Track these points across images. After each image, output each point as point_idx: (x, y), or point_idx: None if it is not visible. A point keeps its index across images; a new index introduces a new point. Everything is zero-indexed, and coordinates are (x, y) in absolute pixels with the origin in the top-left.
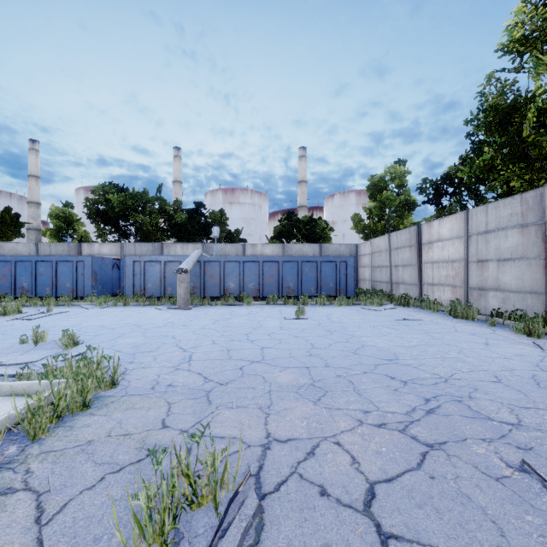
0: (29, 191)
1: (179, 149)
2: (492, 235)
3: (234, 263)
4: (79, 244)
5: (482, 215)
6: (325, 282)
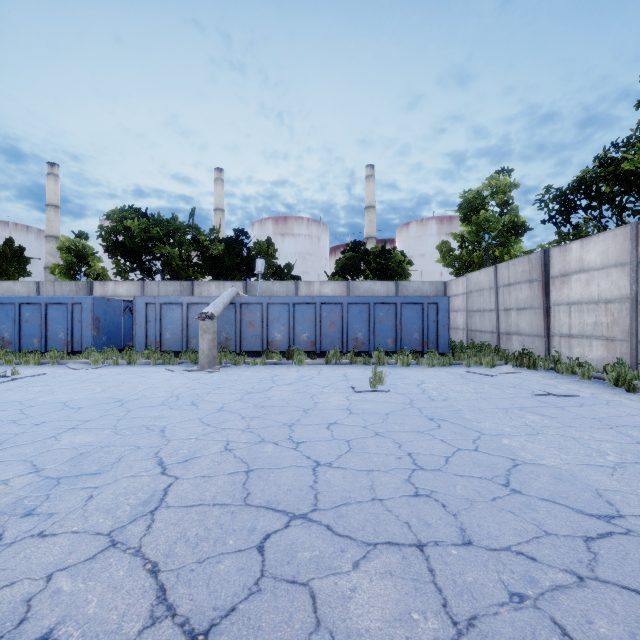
0: (47, 224)
1: (222, 170)
2: None
3: (281, 306)
4: (90, 282)
5: None
6: (407, 332)
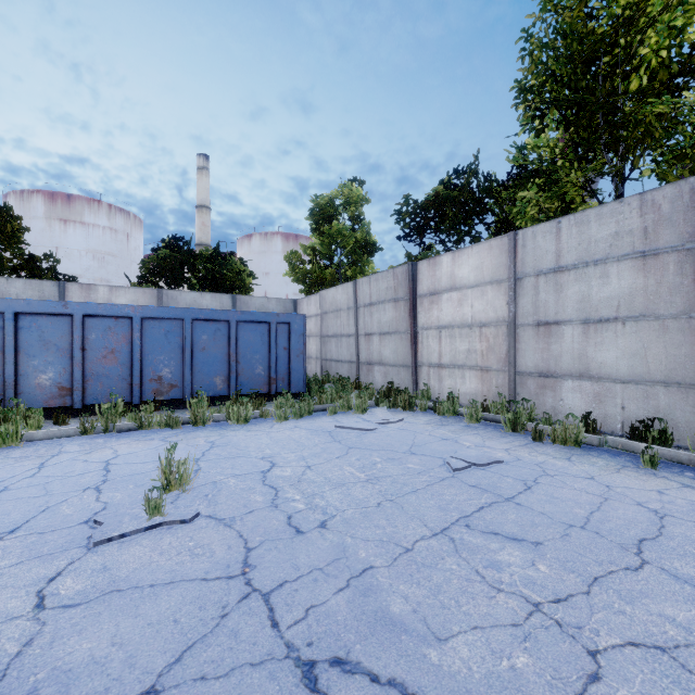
0: None
1: None
2: (572, 275)
3: None
4: None
5: (548, 240)
6: (246, 365)
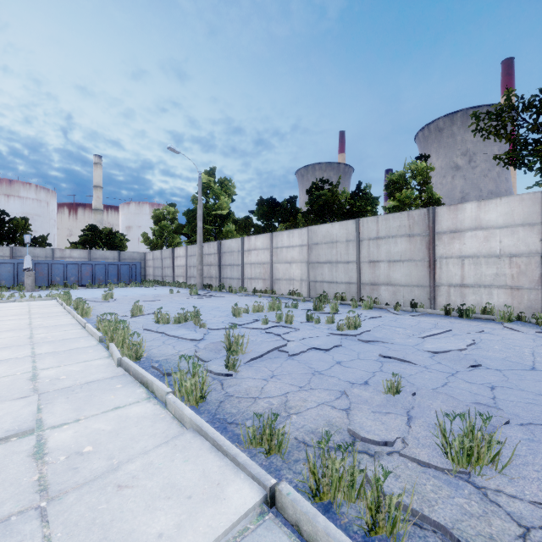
0: None
1: None
2: (192, 257)
3: (60, 265)
4: None
5: (190, 249)
6: (123, 276)
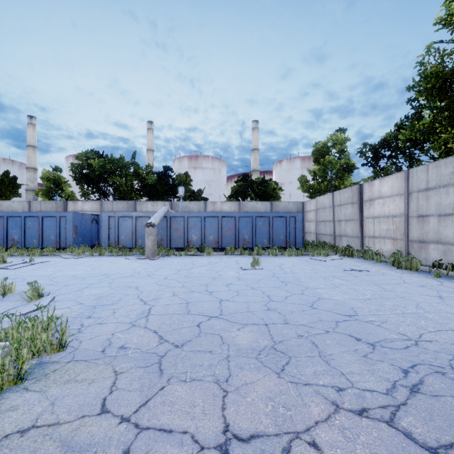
0: (27, 159)
1: (152, 122)
2: (433, 192)
3: (196, 218)
4: (65, 202)
5: (423, 174)
6: (276, 235)
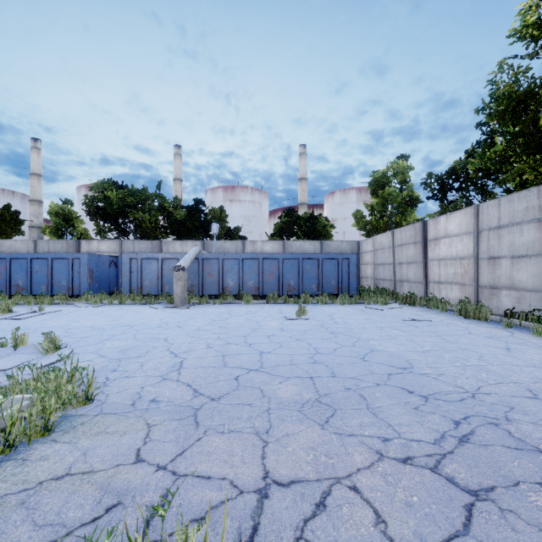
0: (31, 190)
1: (180, 147)
2: (505, 230)
3: (233, 260)
4: (78, 241)
5: (494, 210)
6: (326, 280)
